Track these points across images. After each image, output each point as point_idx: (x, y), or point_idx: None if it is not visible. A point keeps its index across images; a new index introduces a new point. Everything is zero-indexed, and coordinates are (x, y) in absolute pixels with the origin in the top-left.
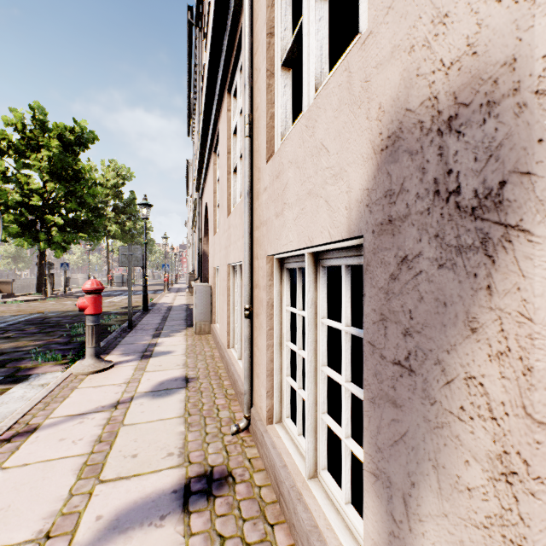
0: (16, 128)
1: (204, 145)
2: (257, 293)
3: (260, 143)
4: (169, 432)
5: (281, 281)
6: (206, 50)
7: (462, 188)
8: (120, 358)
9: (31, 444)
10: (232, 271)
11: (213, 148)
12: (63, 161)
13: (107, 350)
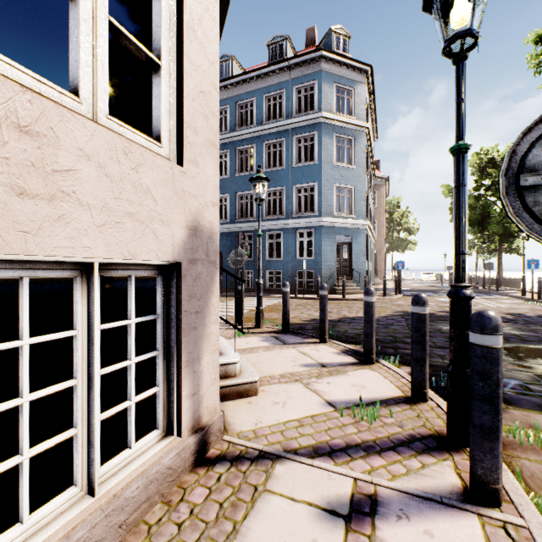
0: None
1: None
2: None
3: None
4: None
5: None
6: None
7: (211, 257)
8: None
9: None
10: None
11: None
12: None
13: None
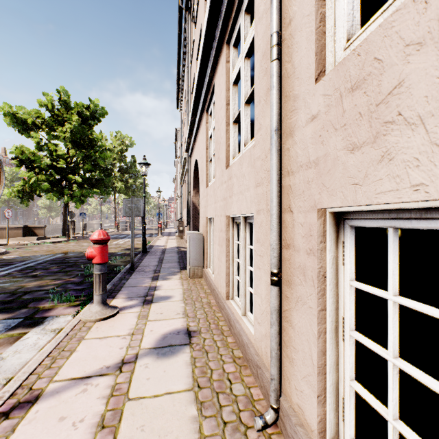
0: (47, 108)
1: (196, 107)
2: (289, 256)
3: (298, 62)
4: (179, 416)
5: (337, 244)
6: (195, 26)
7: None
8: (124, 303)
9: (29, 425)
10: (231, 222)
11: (205, 108)
12: (81, 132)
13: (113, 292)
